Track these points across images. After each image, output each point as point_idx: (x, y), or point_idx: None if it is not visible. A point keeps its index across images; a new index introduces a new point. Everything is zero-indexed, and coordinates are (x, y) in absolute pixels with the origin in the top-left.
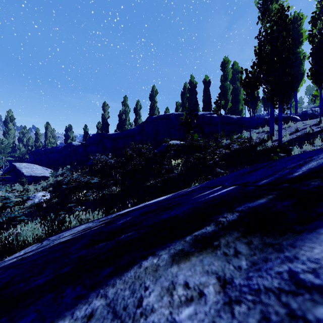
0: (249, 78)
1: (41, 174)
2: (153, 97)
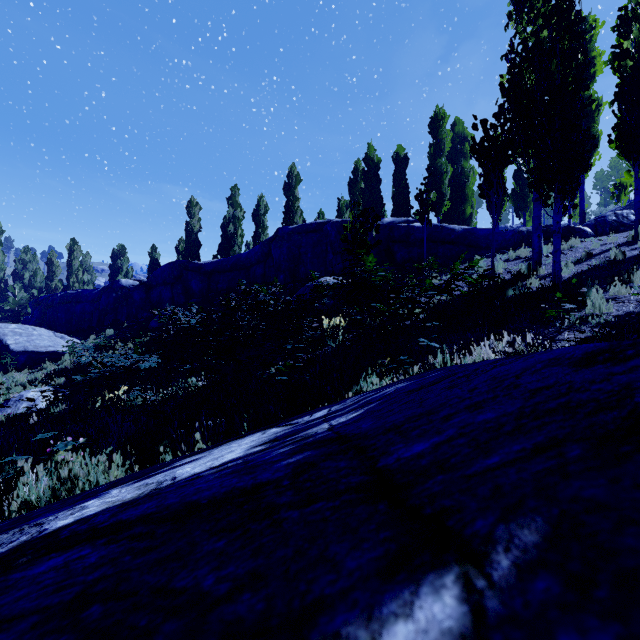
0: (491, 140)
1: (49, 347)
2: (292, 189)
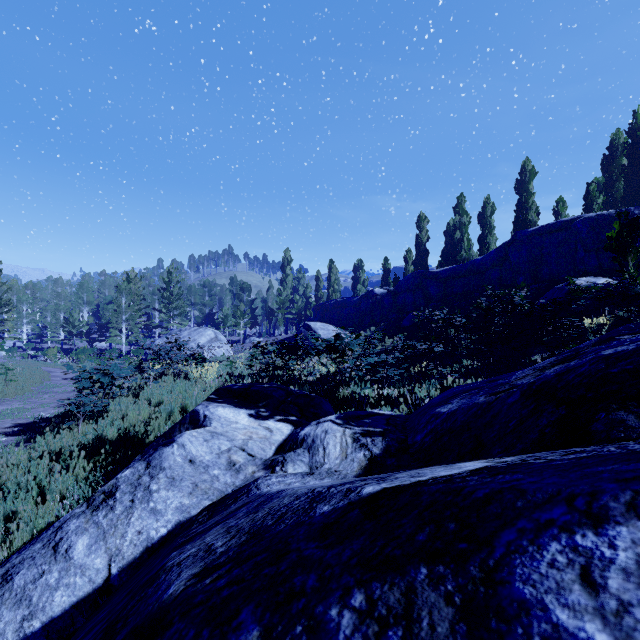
0: None
1: None
2: (525, 185)
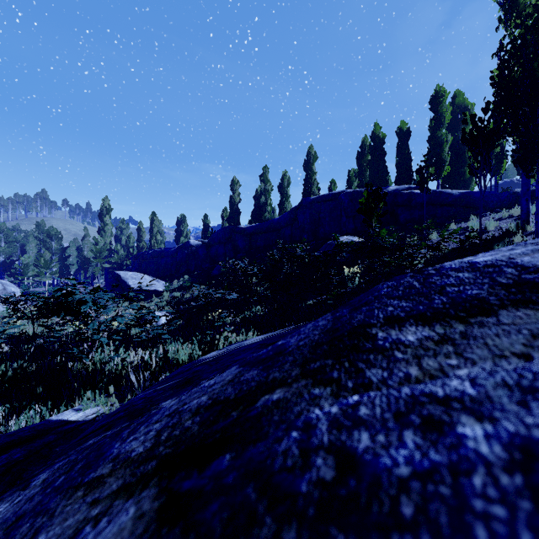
0: (478, 131)
1: (152, 287)
2: (310, 165)
